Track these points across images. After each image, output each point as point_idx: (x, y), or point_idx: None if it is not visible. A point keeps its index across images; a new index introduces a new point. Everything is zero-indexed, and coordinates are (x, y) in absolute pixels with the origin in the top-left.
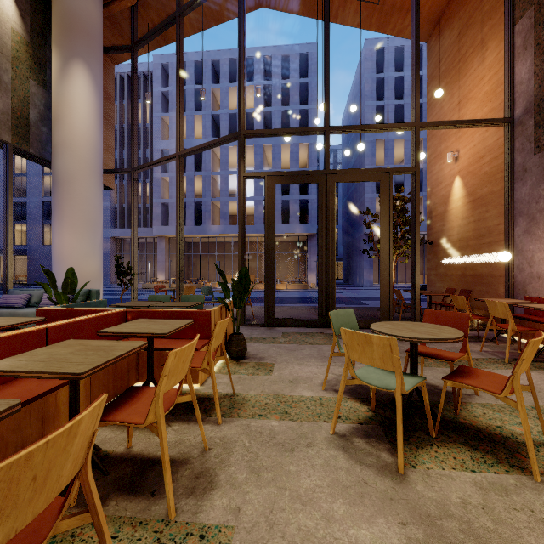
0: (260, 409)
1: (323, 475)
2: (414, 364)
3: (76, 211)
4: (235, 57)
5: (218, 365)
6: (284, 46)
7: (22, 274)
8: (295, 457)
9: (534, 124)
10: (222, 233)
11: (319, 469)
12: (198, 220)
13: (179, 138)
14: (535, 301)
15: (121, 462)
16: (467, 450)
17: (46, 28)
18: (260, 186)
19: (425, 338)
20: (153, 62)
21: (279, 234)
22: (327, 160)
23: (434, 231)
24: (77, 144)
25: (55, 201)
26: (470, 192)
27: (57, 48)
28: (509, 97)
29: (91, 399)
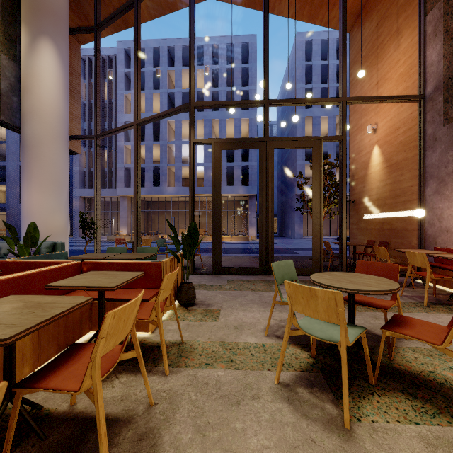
0: (207, 357)
1: (270, 433)
2: (351, 313)
3: (44, 172)
4: (187, 44)
5: (168, 311)
6: (229, 36)
7: (2, 228)
8: (241, 412)
9: (443, 100)
10: (176, 193)
11: (265, 426)
12: (156, 182)
13: (137, 108)
14: (444, 251)
15: (61, 423)
16: (406, 398)
17: (16, 8)
18: (209, 154)
19: (365, 290)
20: (117, 47)
21: (224, 194)
22: (267, 128)
23: (356, 192)
24: (44, 112)
25: (24, 162)
26: (387, 158)
27: (26, 26)
28: (421, 77)
29: (39, 352)
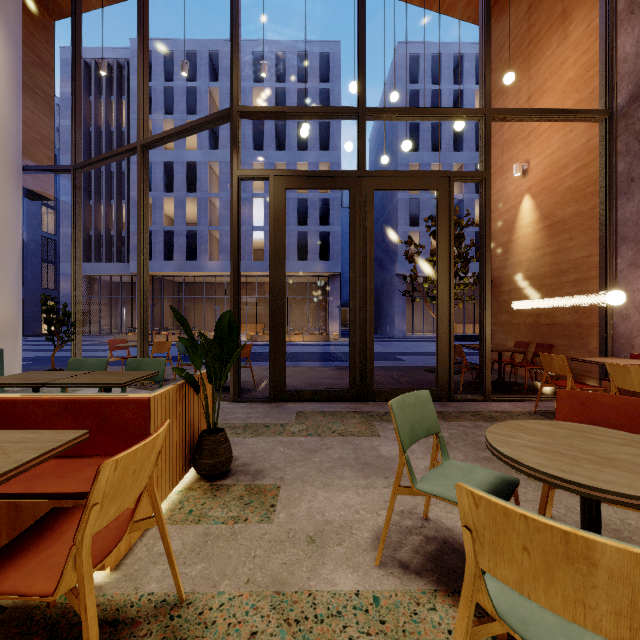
0: None
1: None
2: (594, 531)
3: None
4: None
5: (172, 496)
6: (300, 42)
7: None
8: None
9: None
10: (222, 271)
11: None
12: (192, 255)
13: (142, 119)
14: None
15: None
16: None
17: None
18: None
19: None
20: (130, 48)
21: (294, 273)
22: (363, 156)
23: (493, 267)
24: None
25: None
26: (545, 214)
27: None
28: (607, 81)
29: None
